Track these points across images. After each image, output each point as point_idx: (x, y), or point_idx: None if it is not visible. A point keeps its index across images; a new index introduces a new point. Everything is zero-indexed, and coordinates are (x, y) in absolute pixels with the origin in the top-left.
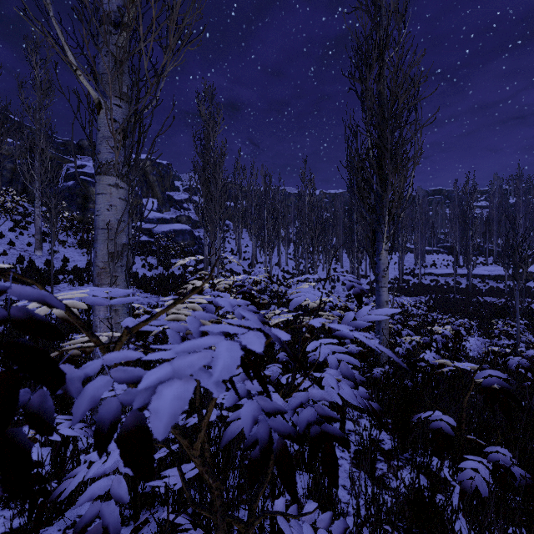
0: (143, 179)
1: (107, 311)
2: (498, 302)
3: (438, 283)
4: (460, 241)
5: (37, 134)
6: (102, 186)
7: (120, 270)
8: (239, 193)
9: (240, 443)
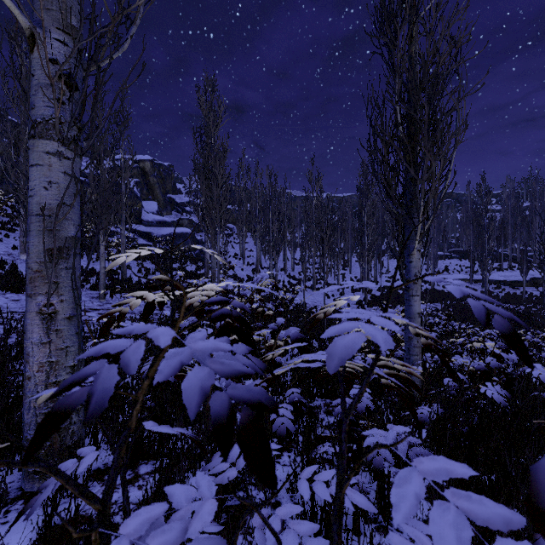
0: (143, 181)
1: (43, 333)
2: (517, 309)
3: None
4: (474, 245)
5: (23, 128)
6: (36, 154)
7: (65, 274)
8: (243, 194)
9: (231, 538)
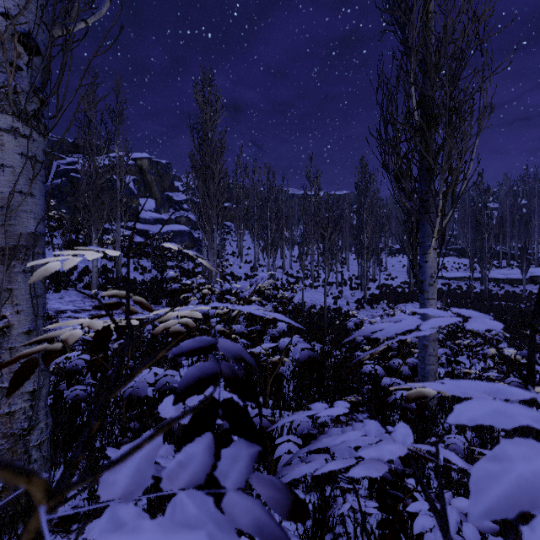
0: (140, 179)
1: None
2: (518, 308)
3: (450, 287)
4: (472, 243)
5: None
6: None
7: (21, 279)
8: (241, 192)
9: None
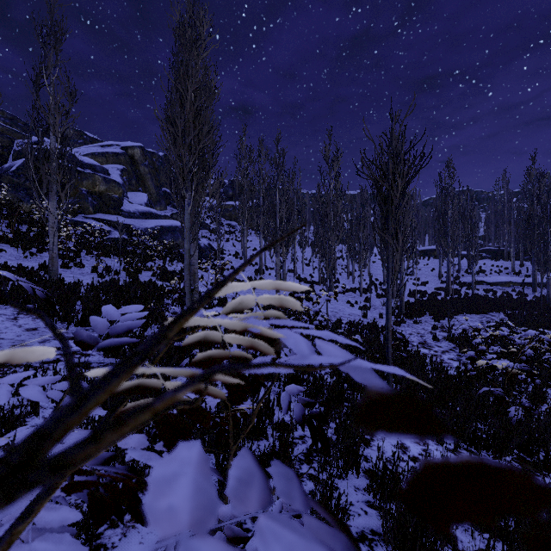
0: (131, 170)
1: None
2: None
3: (496, 294)
4: (516, 242)
5: None
6: None
7: None
8: (244, 180)
9: None
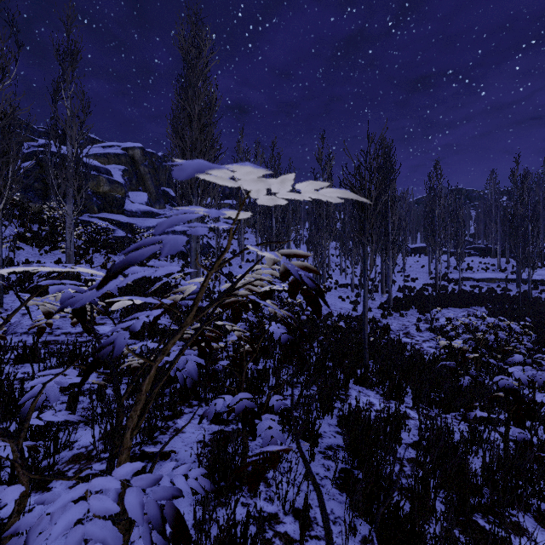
0: (132, 170)
1: None
2: None
3: (482, 289)
4: (502, 240)
5: None
6: None
7: None
8: None
9: None
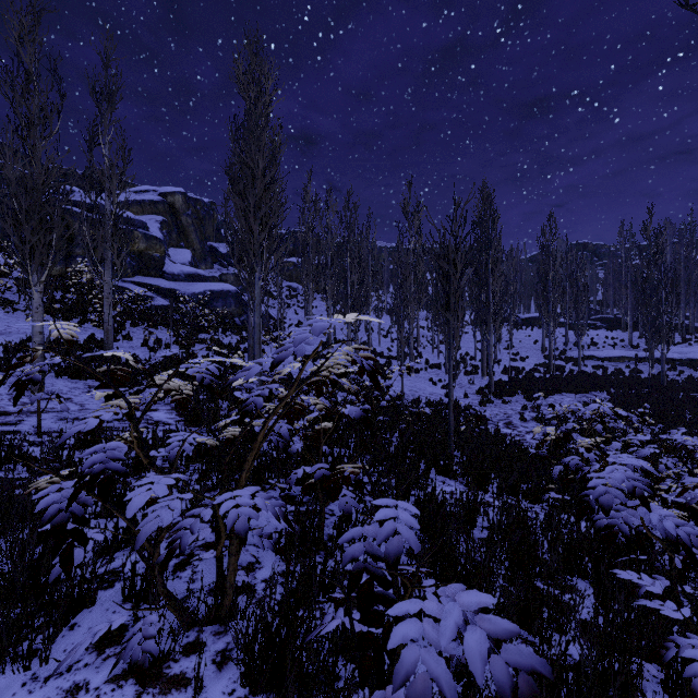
0: (171, 221)
1: None
2: None
3: (606, 371)
4: (633, 310)
5: None
6: None
7: None
8: (309, 236)
9: None
